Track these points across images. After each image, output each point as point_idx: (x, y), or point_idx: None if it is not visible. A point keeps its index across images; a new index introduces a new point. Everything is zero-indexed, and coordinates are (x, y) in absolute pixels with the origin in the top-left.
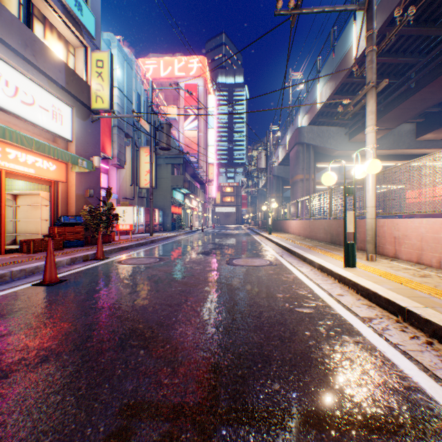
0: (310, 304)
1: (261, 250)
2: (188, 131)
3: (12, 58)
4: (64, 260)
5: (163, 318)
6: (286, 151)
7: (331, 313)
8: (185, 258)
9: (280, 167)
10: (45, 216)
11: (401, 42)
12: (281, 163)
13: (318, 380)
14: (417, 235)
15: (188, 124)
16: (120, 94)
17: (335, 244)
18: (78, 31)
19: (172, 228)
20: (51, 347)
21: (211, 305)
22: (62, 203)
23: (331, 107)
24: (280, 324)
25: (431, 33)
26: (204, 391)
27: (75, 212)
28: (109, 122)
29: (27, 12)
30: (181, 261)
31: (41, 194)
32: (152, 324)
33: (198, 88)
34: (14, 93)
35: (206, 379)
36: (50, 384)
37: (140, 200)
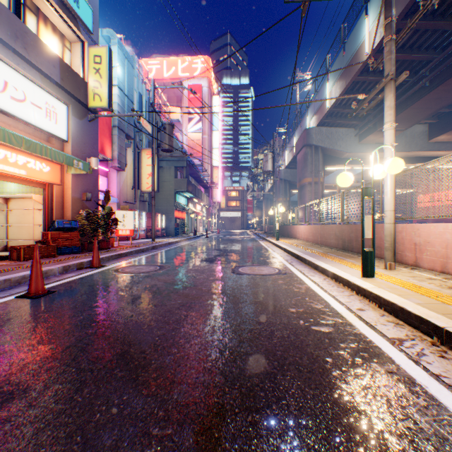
0: (328, 321)
1: (268, 257)
2: (192, 133)
3: (1, 50)
4: (55, 269)
5: (158, 339)
6: (294, 154)
7: (353, 332)
8: (187, 266)
9: (287, 170)
10: (38, 221)
11: (416, 37)
12: (288, 166)
13: (351, 431)
14: (441, 242)
15: (192, 126)
16: (120, 93)
17: (347, 251)
18: (74, 24)
19: (175, 234)
20: (19, 380)
21: (215, 322)
22: (57, 207)
23: (341, 107)
24: (295, 347)
25: (448, 27)
26: (204, 448)
27: (71, 216)
28: (109, 122)
29: (17, 1)
30: (183, 269)
31: (33, 197)
32: (145, 347)
33: (202, 89)
34: (3, 88)
35: (206, 428)
36: (5, 436)
37: (142, 204)
